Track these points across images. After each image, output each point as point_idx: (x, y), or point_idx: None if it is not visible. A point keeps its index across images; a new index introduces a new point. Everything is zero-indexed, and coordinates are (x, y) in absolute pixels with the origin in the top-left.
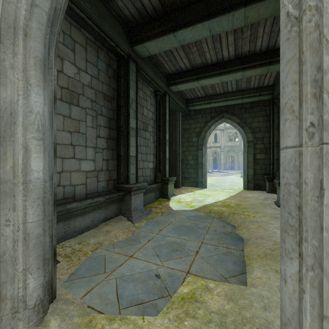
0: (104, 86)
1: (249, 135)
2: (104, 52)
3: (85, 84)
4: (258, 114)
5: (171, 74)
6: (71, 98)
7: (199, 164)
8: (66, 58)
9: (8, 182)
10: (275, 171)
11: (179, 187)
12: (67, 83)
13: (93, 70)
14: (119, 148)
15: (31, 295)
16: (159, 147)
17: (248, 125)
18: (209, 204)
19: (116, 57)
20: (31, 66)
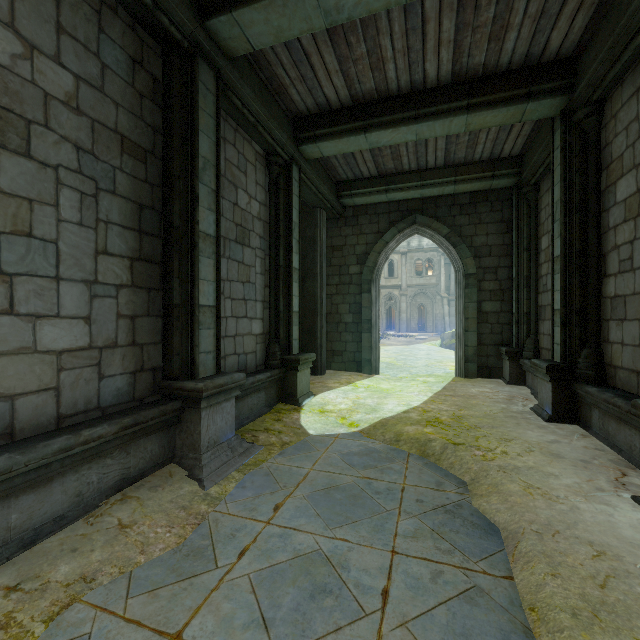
0: (123, 115)
1: (468, 262)
2: (121, 21)
3: (55, 96)
4: (486, 218)
5: (304, 117)
6: None
7: (363, 323)
8: None
9: None
10: (524, 338)
11: (322, 373)
12: None
13: (83, 61)
14: (167, 285)
15: None
16: (277, 284)
17: (466, 240)
18: (394, 418)
19: (160, 47)
20: None
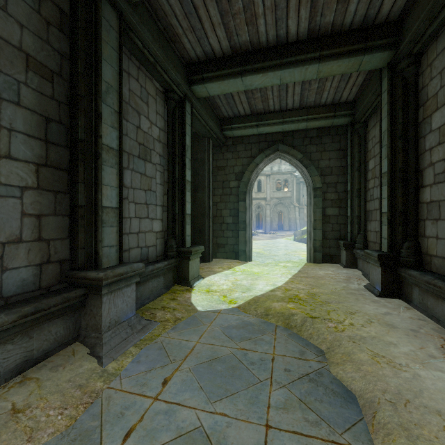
0: (28, 36)
1: (316, 179)
2: None
3: None
4: (329, 147)
5: (195, 63)
6: None
7: (240, 223)
8: None
9: None
10: (356, 234)
11: (209, 260)
12: None
13: None
14: (74, 189)
15: None
16: (173, 193)
17: (315, 163)
18: (263, 296)
19: None
20: None
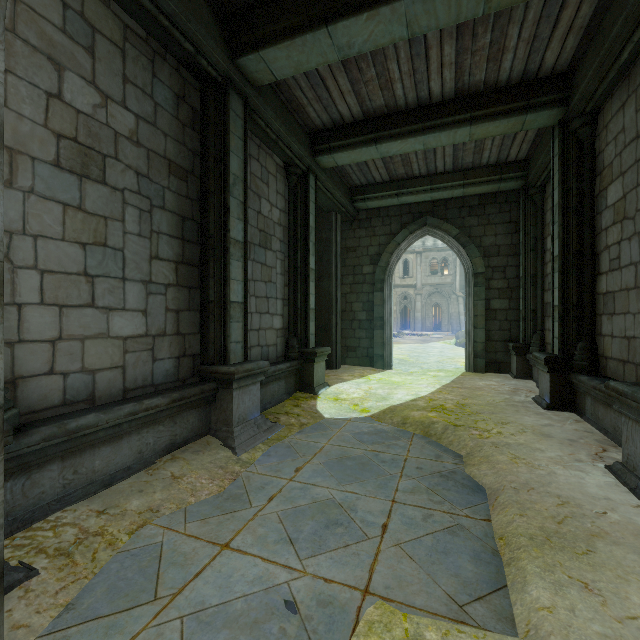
0: (170, 143)
1: (477, 261)
2: (169, 65)
3: (122, 134)
4: (495, 219)
5: (320, 130)
6: (85, 164)
7: (376, 320)
8: (71, 66)
9: None
10: (531, 334)
11: (336, 367)
12: (74, 125)
13: (142, 103)
14: (204, 284)
15: None
16: (295, 284)
17: (475, 240)
18: (402, 405)
19: (198, 82)
20: None
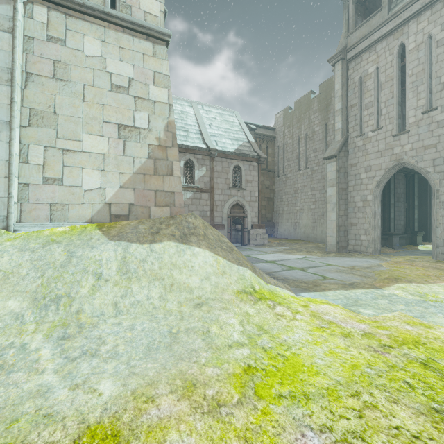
0: None
1: None
2: None
3: None
4: None
5: None
6: None
7: None
8: None
9: (375, 226)
10: None
11: (429, 241)
12: None
13: None
14: (384, 214)
15: (379, 248)
16: (409, 210)
17: None
18: None
19: None
20: (379, 203)
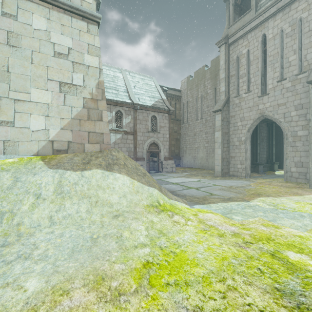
0: None
1: None
2: None
3: None
4: None
5: None
6: None
7: None
8: None
9: (246, 158)
10: None
11: (282, 168)
12: None
13: None
14: (253, 150)
15: (249, 173)
16: (269, 148)
17: None
18: None
19: None
20: (249, 142)
